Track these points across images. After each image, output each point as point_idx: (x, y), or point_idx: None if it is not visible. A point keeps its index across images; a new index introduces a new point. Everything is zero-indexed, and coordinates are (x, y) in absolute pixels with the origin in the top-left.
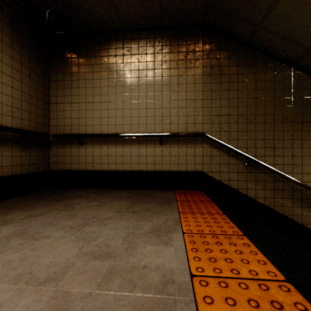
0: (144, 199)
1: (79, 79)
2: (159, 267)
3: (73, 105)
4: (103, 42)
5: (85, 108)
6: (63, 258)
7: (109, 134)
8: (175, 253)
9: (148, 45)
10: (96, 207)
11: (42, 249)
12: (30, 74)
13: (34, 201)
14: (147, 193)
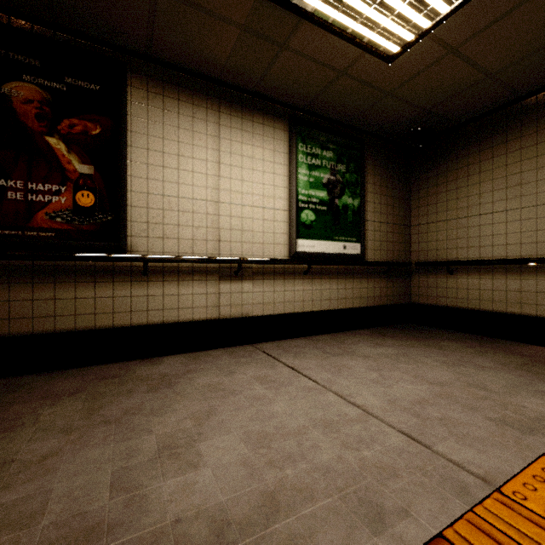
0: None
1: (448, 190)
2: (539, 412)
3: (439, 224)
4: (484, 129)
5: (455, 226)
6: (443, 378)
7: (493, 260)
8: None
9: None
10: (473, 354)
11: (424, 368)
12: (393, 202)
13: (401, 334)
14: None
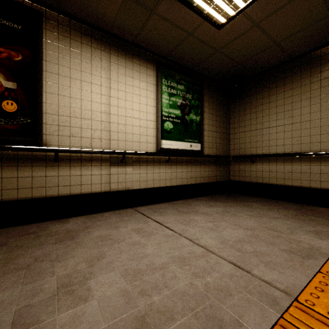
0: (314, 213)
1: (251, 112)
2: (310, 244)
3: (246, 133)
4: (271, 77)
5: (255, 134)
6: (252, 225)
7: (277, 154)
8: (327, 244)
9: (322, 63)
10: (267, 210)
11: (240, 219)
12: (220, 119)
13: (224, 199)
14: (320, 210)
